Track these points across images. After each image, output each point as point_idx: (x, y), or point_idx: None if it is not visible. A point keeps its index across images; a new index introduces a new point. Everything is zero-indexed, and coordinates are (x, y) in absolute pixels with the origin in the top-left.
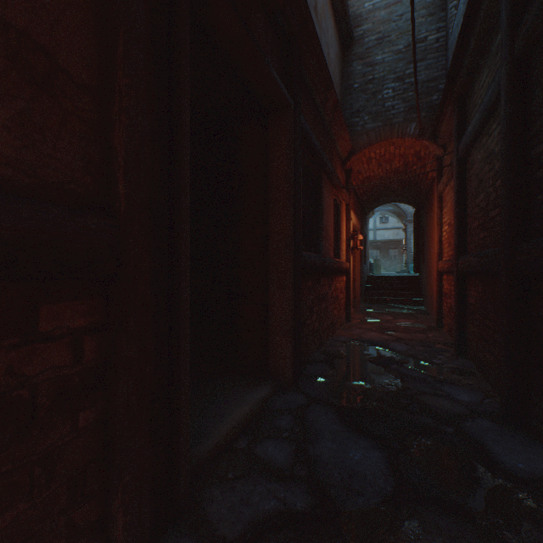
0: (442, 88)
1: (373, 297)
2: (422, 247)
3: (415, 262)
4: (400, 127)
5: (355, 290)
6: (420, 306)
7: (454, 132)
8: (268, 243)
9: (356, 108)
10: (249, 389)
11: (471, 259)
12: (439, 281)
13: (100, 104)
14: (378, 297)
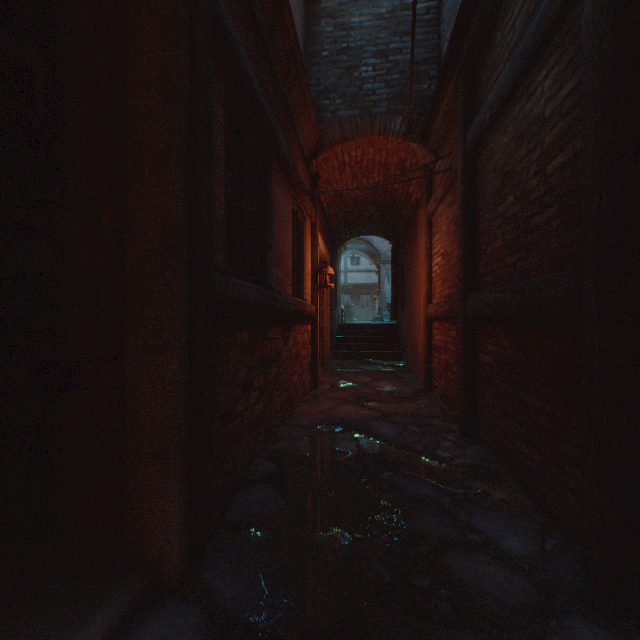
0: (434, 75)
1: (346, 351)
2: (400, 289)
3: (393, 308)
4: (383, 120)
5: (323, 343)
6: (399, 361)
7: (459, 118)
8: (125, 245)
9: (326, 85)
10: None
11: (494, 296)
12: (429, 330)
13: None
14: (352, 351)
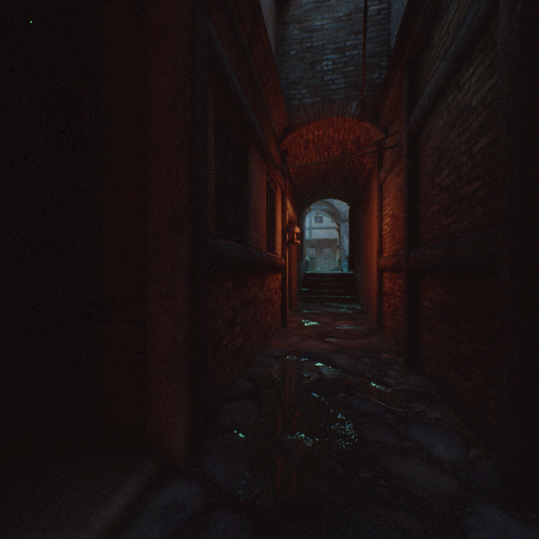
0: (384, 66)
1: (310, 296)
2: (357, 244)
3: (350, 260)
4: (341, 105)
5: (291, 289)
6: (356, 305)
7: (403, 104)
8: (145, 218)
9: (293, 78)
10: (91, 495)
11: (431, 252)
12: (380, 279)
13: None
14: (315, 296)
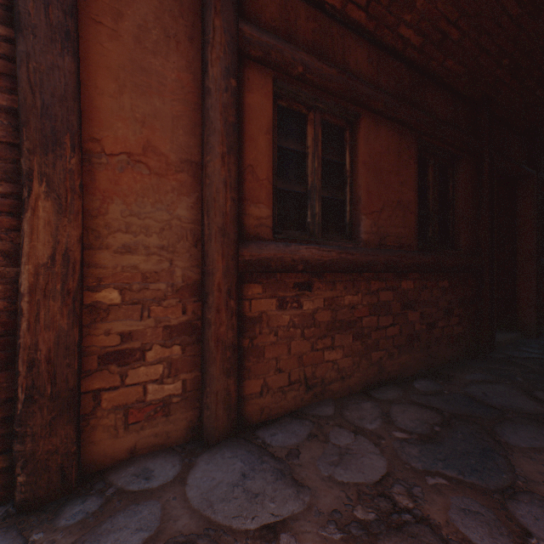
0: None
1: None
2: None
3: None
4: None
5: None
6: None
7: None
8: (515, 255)
9: None
10: (505, 332)
11: None
12: None
13: (474, 225)
14: None
